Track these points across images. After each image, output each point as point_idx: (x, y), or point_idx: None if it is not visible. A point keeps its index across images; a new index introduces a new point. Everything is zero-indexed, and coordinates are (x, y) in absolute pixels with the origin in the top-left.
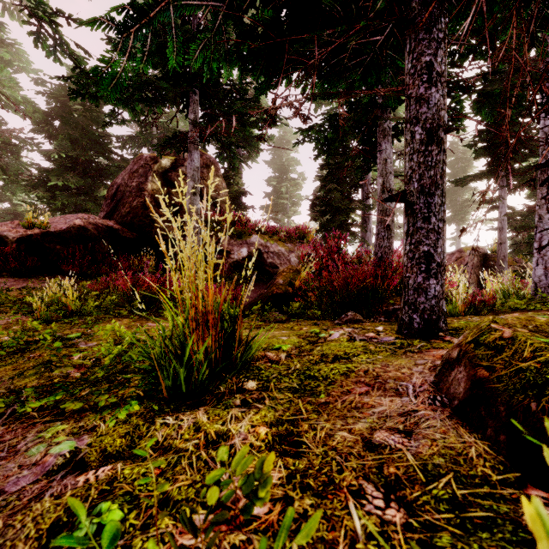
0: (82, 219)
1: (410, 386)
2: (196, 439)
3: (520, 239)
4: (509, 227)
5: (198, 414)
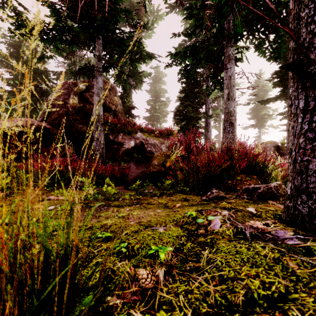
0: (23, 121)
1: None
2: None
3: None
4: None
5: None
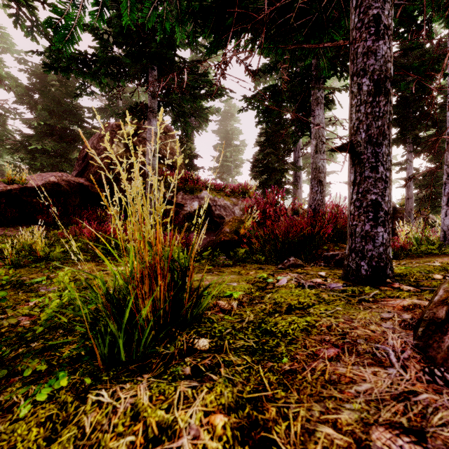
0: (56, 176)
1: (390, 351)
2: (131, 435)
3: (422, 195)
4: (414, 185)
5: (139, 390)
